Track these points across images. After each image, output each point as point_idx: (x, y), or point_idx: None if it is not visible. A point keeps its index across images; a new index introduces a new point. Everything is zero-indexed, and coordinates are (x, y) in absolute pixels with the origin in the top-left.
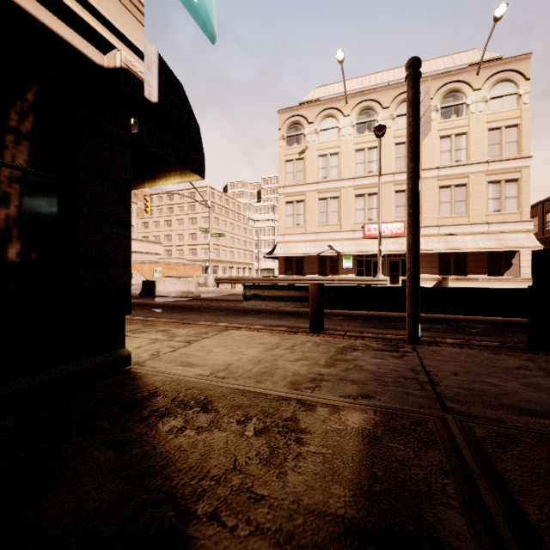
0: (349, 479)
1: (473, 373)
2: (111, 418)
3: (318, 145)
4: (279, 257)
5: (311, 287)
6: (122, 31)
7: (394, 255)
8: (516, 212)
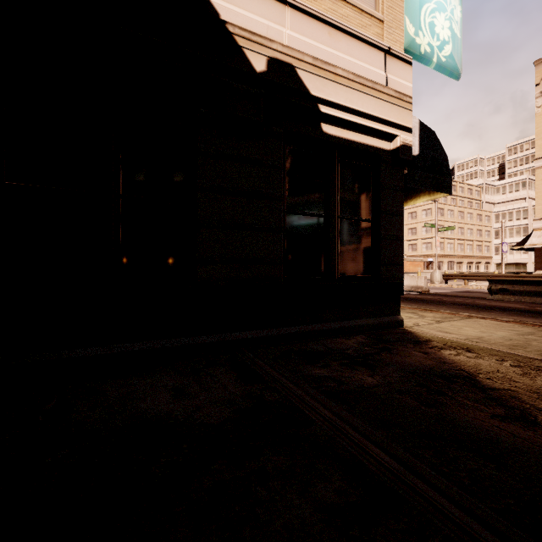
0: None
1: None
2: (411, 344)
3: None
4: (536, 248)
5: None
6: (400, 123)
7: None
8: None
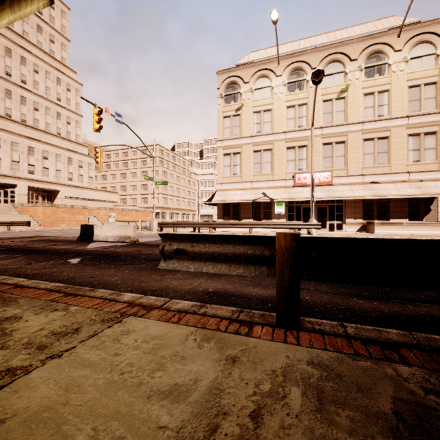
0: None
1: None
2: None
3: (253, 103)
4: (218, 203)
5: (279, 240)
6: None
7: (321, 202)
8: (434, 162)
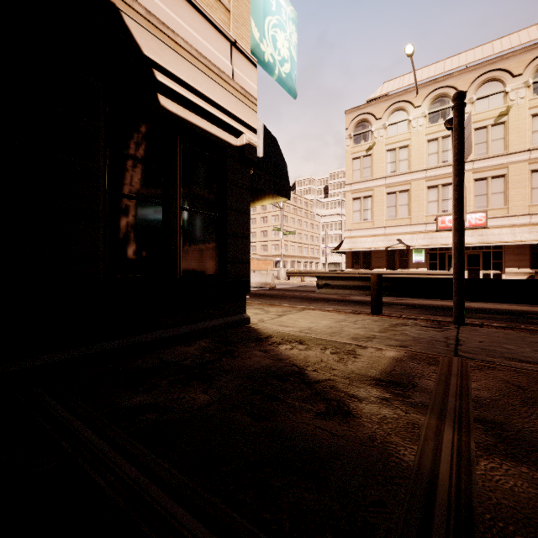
0: (380, 369)
1: (496, 342)
2: (253, 343)
3: (386, 140)
4: (346, 252)
5: (371, 278)
6: (246, 121)
7: (473, 248)
8: None
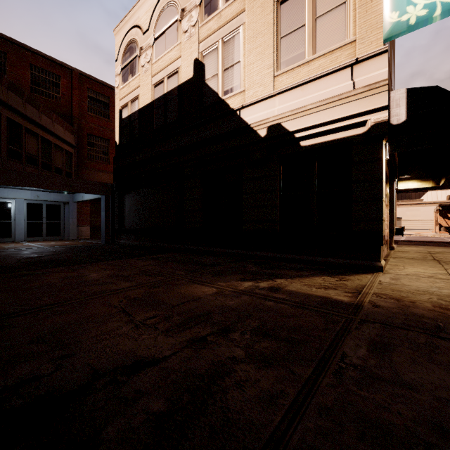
0: (298, 290)
1: None
2: (327, 273)
3: None
4: None
5: None
6: (371, 108)
7: None
8: None
